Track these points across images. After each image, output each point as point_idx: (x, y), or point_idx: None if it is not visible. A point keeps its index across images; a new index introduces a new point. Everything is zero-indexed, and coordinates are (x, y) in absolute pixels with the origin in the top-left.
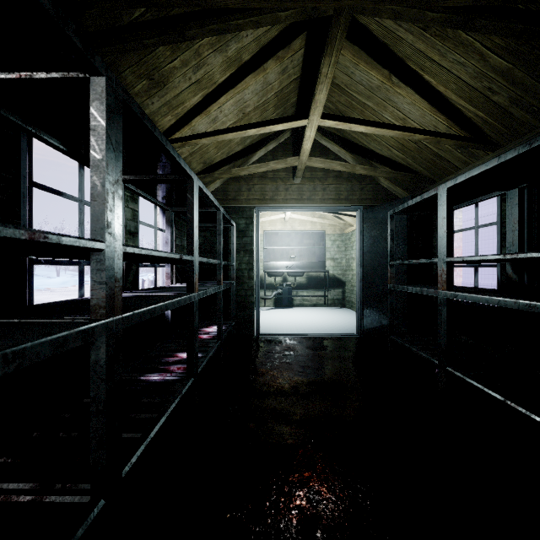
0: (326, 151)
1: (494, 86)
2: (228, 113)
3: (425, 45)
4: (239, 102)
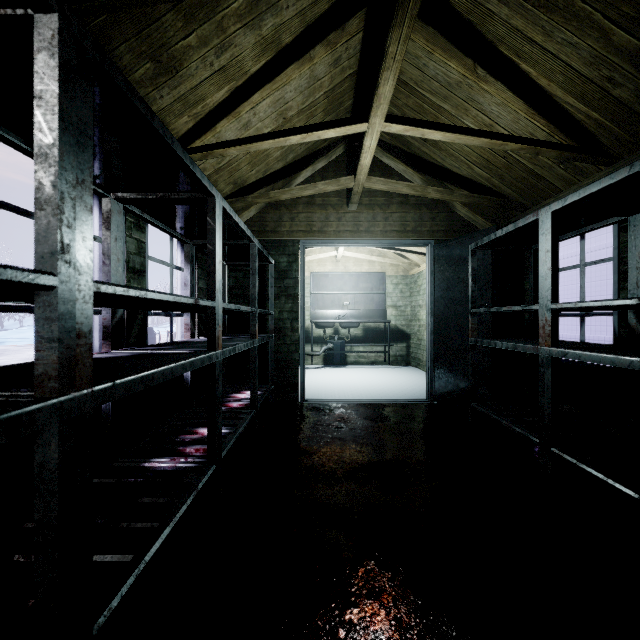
0: (389, 171)
1: (616, 75)
2: (264, 117)
3: (525, 20)
4: (278, 102)
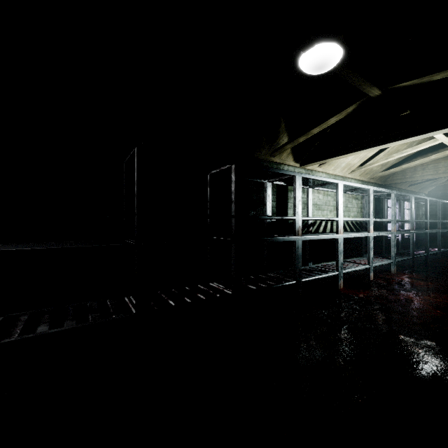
0: None
1: None
2: None
3: None
4: None
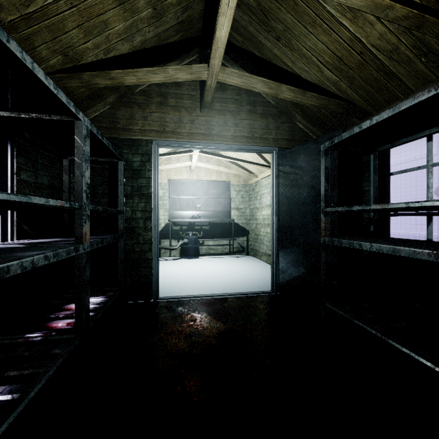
0: None
1: None
2: None
3: None
4: None
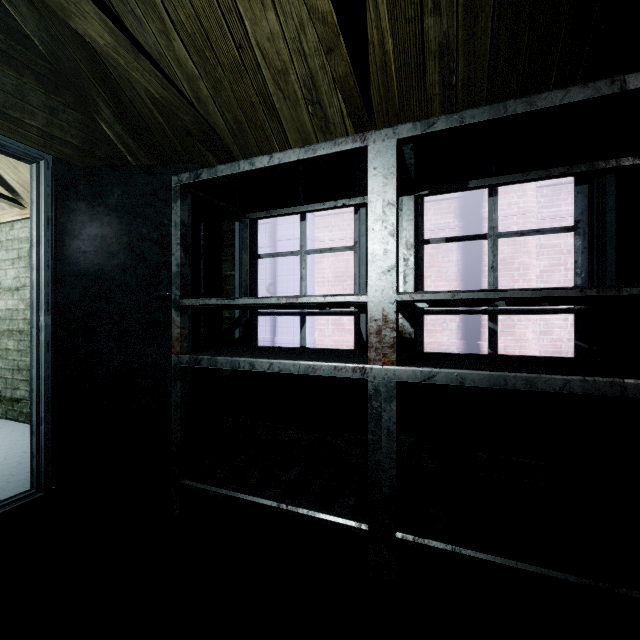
0: None
1: None
2: None
3: None
4: None
